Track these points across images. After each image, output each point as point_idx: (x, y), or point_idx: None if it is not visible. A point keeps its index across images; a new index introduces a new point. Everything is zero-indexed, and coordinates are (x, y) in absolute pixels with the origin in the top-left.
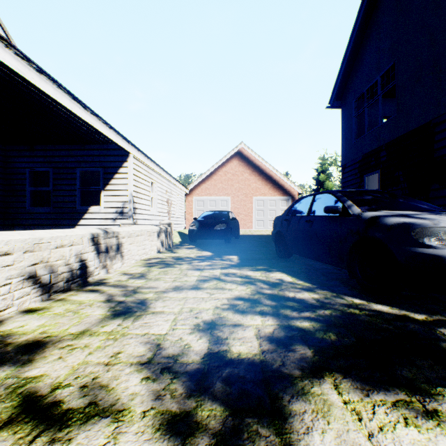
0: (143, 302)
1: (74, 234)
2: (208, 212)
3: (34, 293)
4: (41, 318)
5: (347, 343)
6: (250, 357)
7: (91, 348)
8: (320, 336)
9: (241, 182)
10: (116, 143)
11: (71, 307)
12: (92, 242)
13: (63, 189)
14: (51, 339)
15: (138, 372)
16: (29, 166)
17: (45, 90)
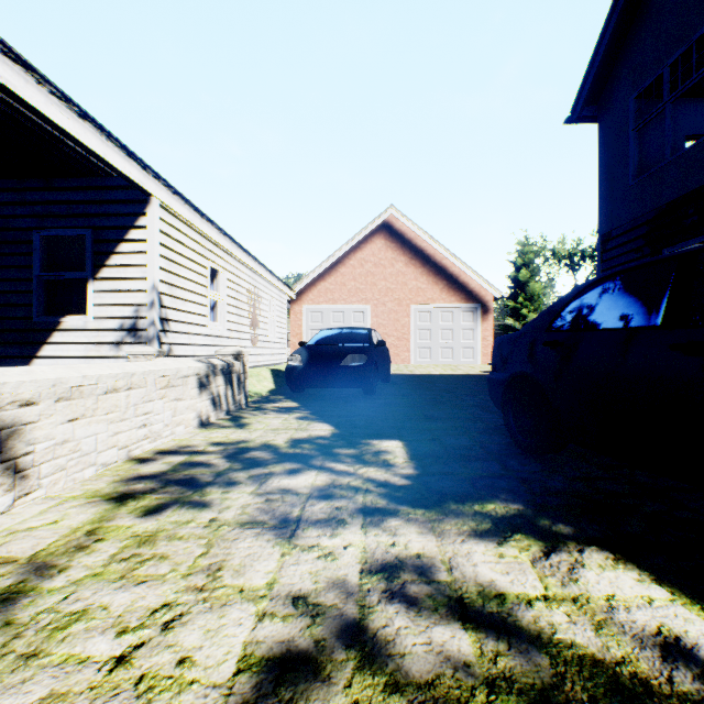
0: None
1: None
2: (328, 331)
3: None
4: None
5: None
6: None
7: None
8: None
9: (390, 279)
10: (105, 163)
11: None
12: None
13: (5, 278)
14: None
15: None
16: None
17: None
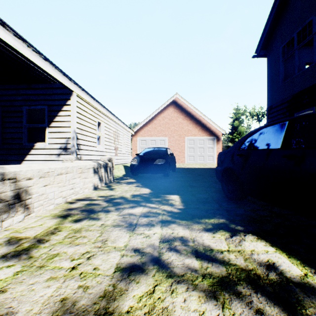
0: None
1: None
2: (148, 149)
3: None
4: None
5: None
6: None
7: None
8: None
9: (176, 126)
10: (54, 78)
11: None
12: None
13: (11, 127)
14: None
15: None
16: None
17: None
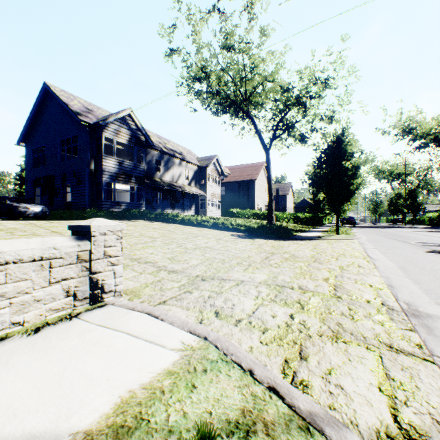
0: None
1: None
2: None
3: None
4: None
5: None
6: None
7: None
8: None
9: None
10: None
11: None
12: None
13: None
14: None
15: None
16: None
17: None
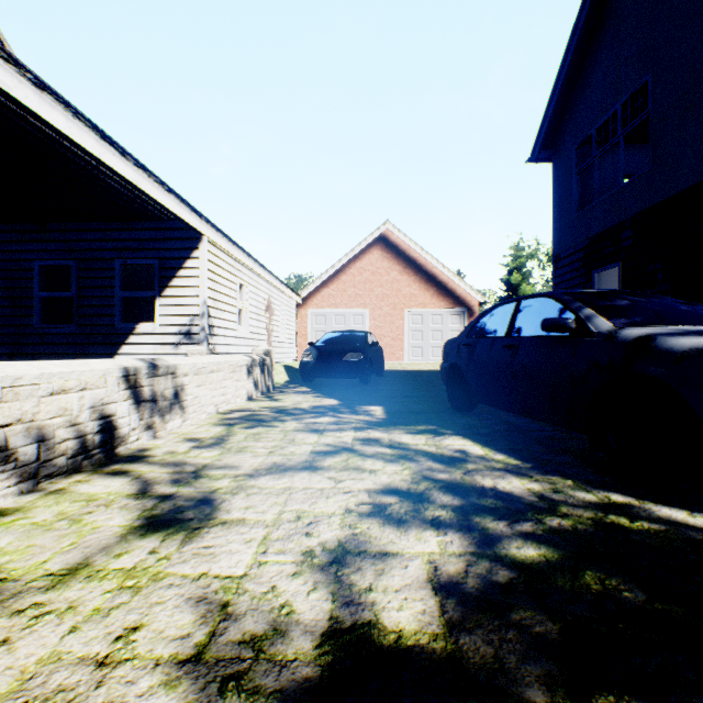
0: (209, 499)
1: (89, 369)
2: (332, 334)
3: (3, 480)
4: (3, 535)
5: (630, 604)
6: (424, 646)
7: (79, 615)
8: (566, 584)
9: (386, 286)
10: (178, 218)
11: (69, 509)
12: (125, 384)
13: (94, 295)
14: (3, 589)
15: (167, 690)
16: (39, 257)
17: (50, 120)
